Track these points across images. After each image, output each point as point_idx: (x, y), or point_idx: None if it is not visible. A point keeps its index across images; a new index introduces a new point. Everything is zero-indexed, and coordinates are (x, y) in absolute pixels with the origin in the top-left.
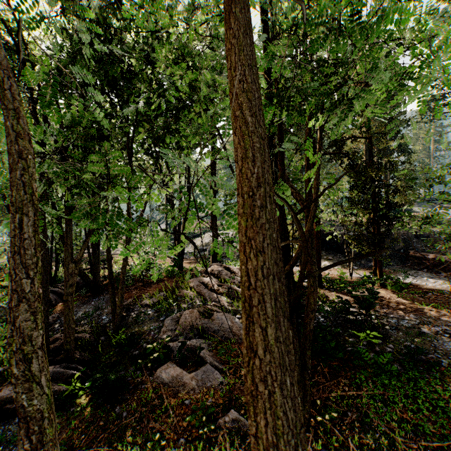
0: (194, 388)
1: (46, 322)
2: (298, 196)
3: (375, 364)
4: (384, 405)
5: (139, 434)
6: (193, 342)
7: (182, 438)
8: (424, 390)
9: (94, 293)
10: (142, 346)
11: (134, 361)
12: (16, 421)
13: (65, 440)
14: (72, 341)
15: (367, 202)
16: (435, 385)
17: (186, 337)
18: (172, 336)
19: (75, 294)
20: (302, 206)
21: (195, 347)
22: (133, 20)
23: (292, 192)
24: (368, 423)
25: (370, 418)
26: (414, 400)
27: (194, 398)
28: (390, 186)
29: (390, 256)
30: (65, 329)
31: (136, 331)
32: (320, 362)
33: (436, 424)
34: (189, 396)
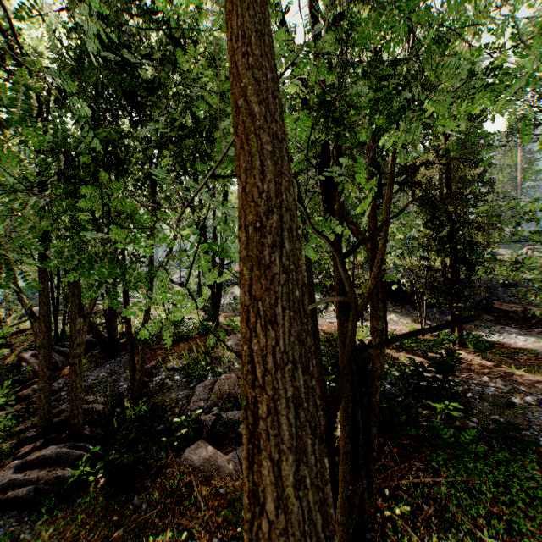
0: (231, 473)
1: (48, 390)
2: (360, 234)
3: (456, 443)
4: (468, 495)
5: (162, 532)
6: (230, 415)
7: (216, 538)
8: (518, 477)
9: (110, 354)
10: (168, 419)
11: (158, 438)
12: (9, 515)
13: (68, 541)
14: (81, 414)
15: (443, 242)
16: (531, 470)
17: (221, 408)
18: (204, 407)
19: (86, 355)
20: (366, 247)
21: (233, 421)
22: (155, 14)
23: (353, 230)
24: (449, 519)
25: (451, 513)
26: (505, 489)
27: (231, 486)
28: (471, 223)
29: (469, 308)
30: (71, 399)
31: (160, 401)
32: (388, 440)
33: (535, 520)
34: (225, 483)
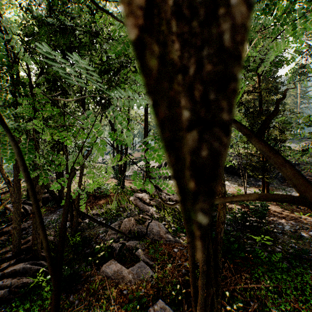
0: (131, 280)
1: (19, 229)
2: None
3: (269, 261)
4: (278, 296)
5: None
6: (130, 243)
7: None
8: (309, 283)
9: (59, 205)
10: (92, 246)
11: (86, 258)
12: None
13: None
14: (39, 243)
15: None
16: None
17: (125, 239)
18: (115, 238)
19: (45, 206)
20: None
21: (132, 247)
22: None
23: None
24: (267, 311)
25: (268, 307)
26: (301, 292)
27: (131, 289)
28: (273, 127)
29: (271, 177)
30: (33, 234)
31: (88, 234)
32: (227, 260)
33: None
34: (127, 287)
